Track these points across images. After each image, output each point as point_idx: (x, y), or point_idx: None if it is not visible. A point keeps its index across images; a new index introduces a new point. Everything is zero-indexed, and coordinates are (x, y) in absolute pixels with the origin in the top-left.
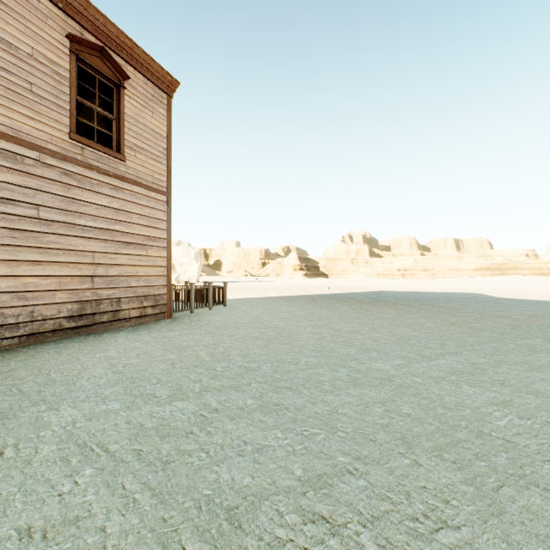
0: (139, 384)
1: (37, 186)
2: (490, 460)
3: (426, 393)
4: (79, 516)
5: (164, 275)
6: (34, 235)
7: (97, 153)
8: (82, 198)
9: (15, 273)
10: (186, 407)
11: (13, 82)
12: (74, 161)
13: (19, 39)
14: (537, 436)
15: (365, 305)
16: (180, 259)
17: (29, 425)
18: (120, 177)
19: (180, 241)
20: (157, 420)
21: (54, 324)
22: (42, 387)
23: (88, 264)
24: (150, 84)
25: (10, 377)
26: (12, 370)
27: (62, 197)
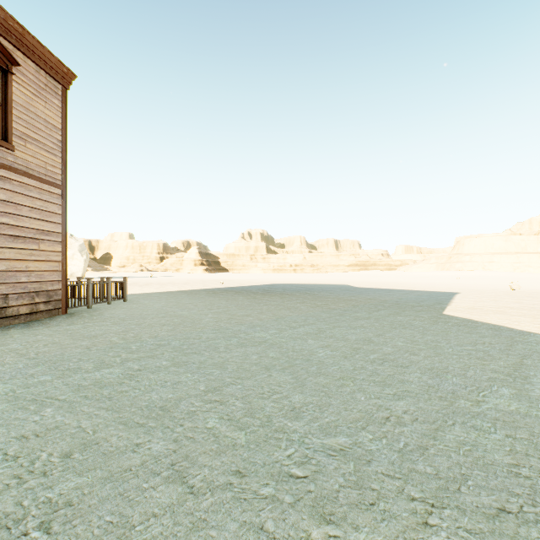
0: (62, 363)
1: None
2: (308, 369)
3: (286, 346)
4: (58, 426)
5: (59, 270)
6: None
7: None
8: None
9: None
10: (114, 371)
11: None
12: None
13: None
14: (335, 358)
15: (258, 296)
16: None
17: None
18: (8, 167)
19: None
20: (92, 380)
21: None
22: None
23: None
24: (43, 73)
25: None
26: None
27: None
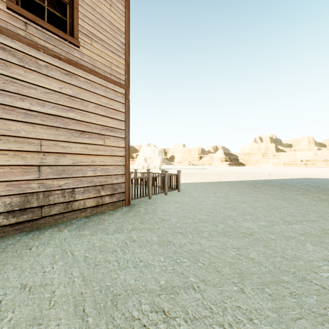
0: None
1: None
2: None
3: None
4: None
5: (122, 164)
6: None
7: (45, 32)
8: (26, 79)
9: None
10: None
11: None
12: (13, 36)
13: None
14: None
15: (321, 195)
16: (149, 155)
17: None
18: (74, 63)
19: (149, 144)
20: None
21: None
22: None
23: (33, 152)
24: None
25: None
26: None
27: None
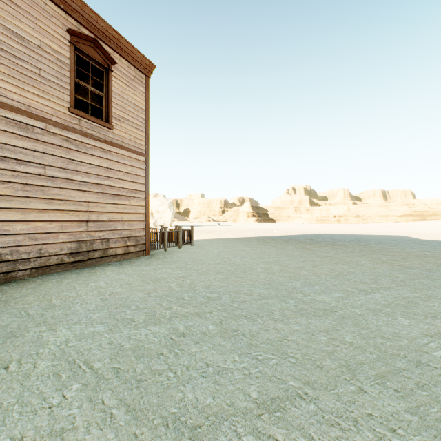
0: (121, 310)
1: (44, 150)
2: (431, 389)
3: (365, 323)
4: (64, 428)
5: (143, 220)
6: (42, 188)
7: (91, 123)
8: (79, 159)
9: (27, 219)
10: (158, 331)
11: (25, 68)
12: (72, 130)
13: (30, 34)
14: None
15: (307, 245)
16: (157, 208)
17: (31, 343)
18: (109, 142)
19: (157, 194)
20: (134, 342)
21: (57, 259)
22: (44, 310)
23: (83, 211)
24: (132, 68)
25: (21, 302)
26: (23, 296)
27: (63, 158)
